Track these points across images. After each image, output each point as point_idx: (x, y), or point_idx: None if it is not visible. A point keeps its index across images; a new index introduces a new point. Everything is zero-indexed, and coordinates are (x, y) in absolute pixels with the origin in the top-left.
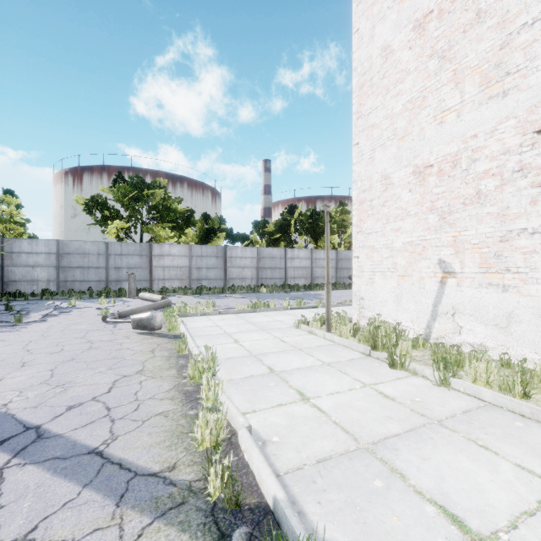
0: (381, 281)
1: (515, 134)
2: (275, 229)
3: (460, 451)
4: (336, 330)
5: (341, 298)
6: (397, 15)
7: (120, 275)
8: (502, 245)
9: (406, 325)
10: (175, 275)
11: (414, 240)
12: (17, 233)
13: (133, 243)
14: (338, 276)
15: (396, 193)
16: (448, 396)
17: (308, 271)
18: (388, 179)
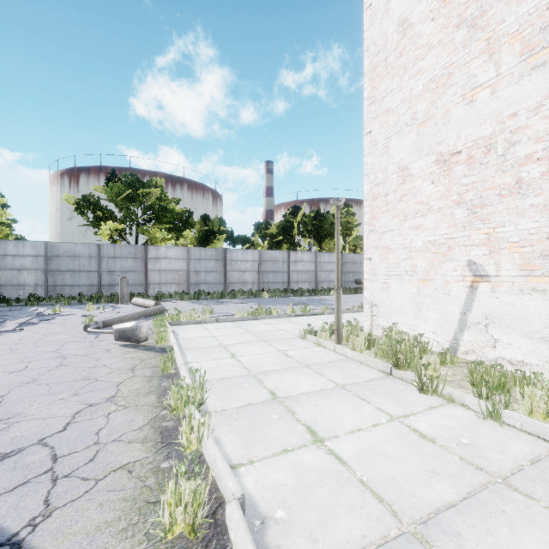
0: (398, 286)
1: None
2: (278, 231)
3: None
4: (349, 342)
5: (347, 304)
6: None
7: (113, 279)
8: None
9: (427, 335)
10: (172, 279)
11: (438, 239)
12: (2, 235)
13: (127, 246)
14: (343, 280)
15: (416, 186)
16: (503, 436)
17: (312, 275)
18: (406, 170)
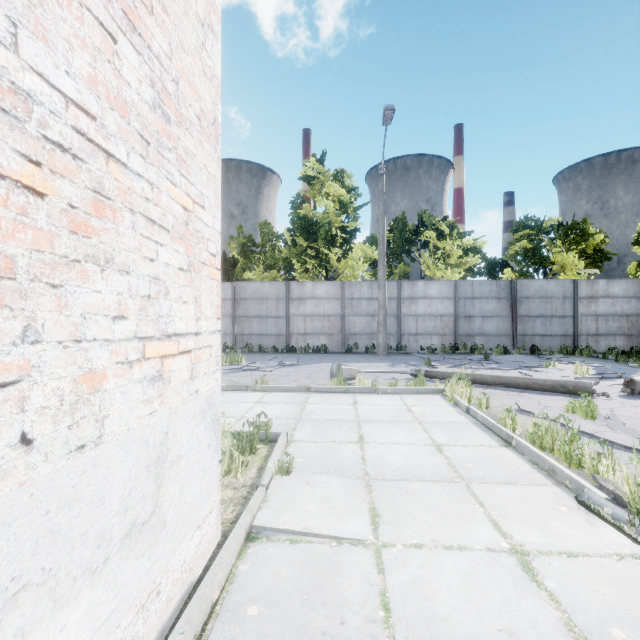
0: None
1: None
2: None
3: None
4: None
5: None
6: None
7: None
8: None
9: None
10: None
11: None
12: None
13: None
14: None
15: None
16: None
17: None
18: None
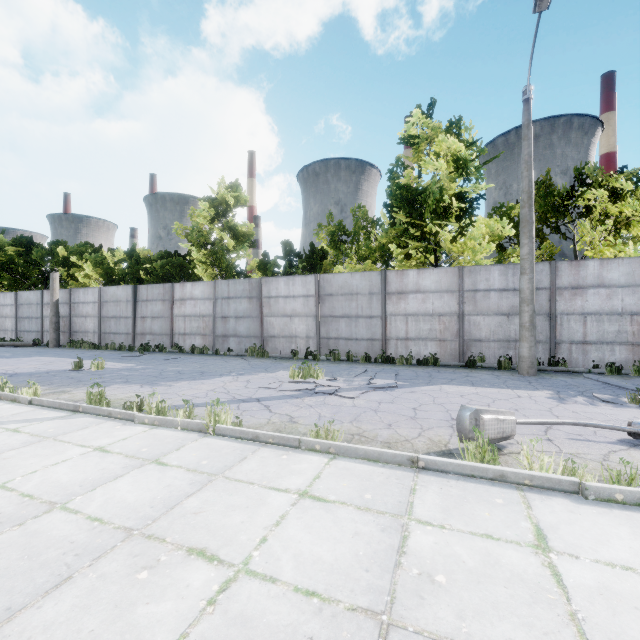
0: None
1: None
2: None
3: None
4: None
5: None
6: None
7: None
8: None
9: None
10: None
11: None
12: None
13: None
14: None
15: None
16: None
17: None
18: None
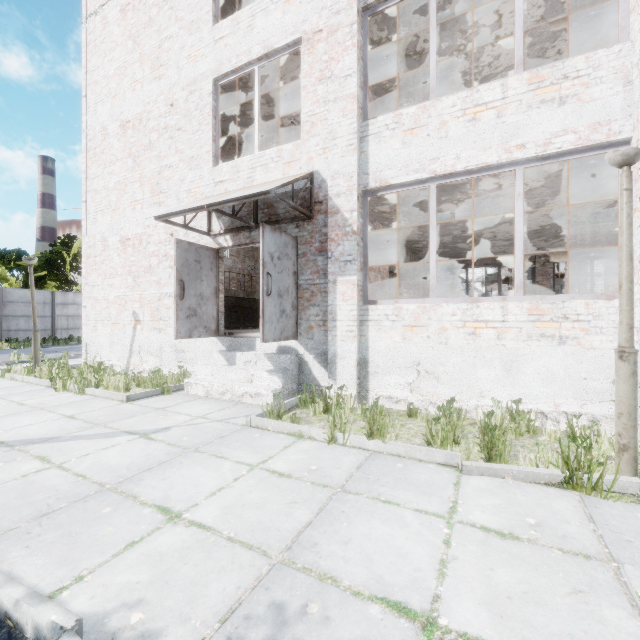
0: (102, 329)
1: (164, 232)
2: (40, 264)
3: (32, 415)
4: (36, 372)
5: None
6: (111, 107)
7: None
8: (159, 302)
9: (116, 363)
10: None
11: (121, 295)
12: None
13: None
14: None
15: (111, 255)
16: (75, 398)
17: None
18: (106, 241)
